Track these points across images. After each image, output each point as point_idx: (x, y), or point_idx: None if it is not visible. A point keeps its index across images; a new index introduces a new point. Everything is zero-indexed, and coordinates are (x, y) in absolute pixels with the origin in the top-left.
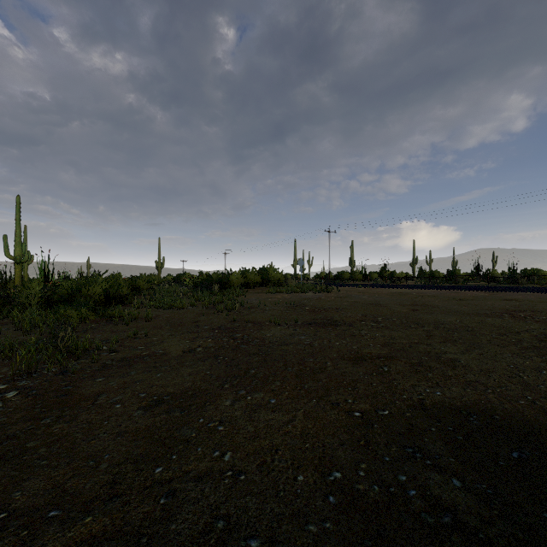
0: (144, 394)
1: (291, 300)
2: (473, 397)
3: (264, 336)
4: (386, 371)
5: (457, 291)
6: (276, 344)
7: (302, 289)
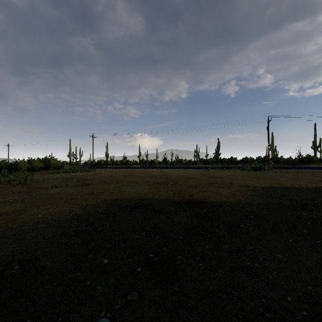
0: None
1: (66, 176)
2: (120, 197)
3: (49, 192)
4: (100, 195)
5: (148, 169)
6: (56, 194)
7: (73, 170)
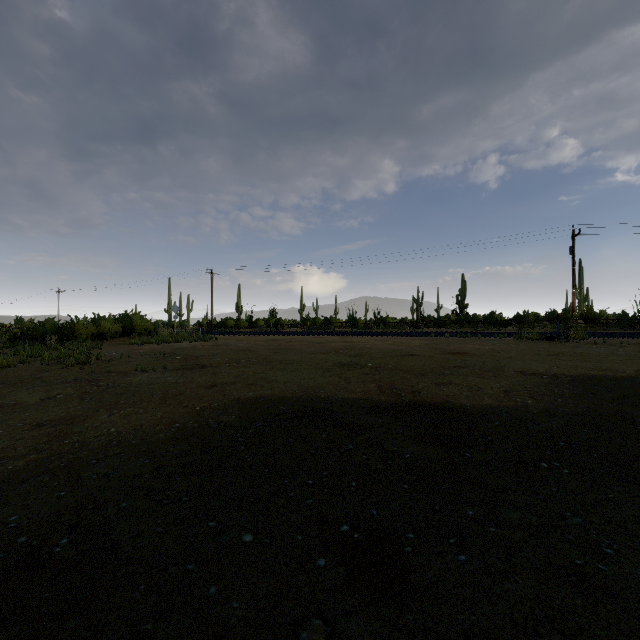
0: (22, 424)
1: (162, 350)
2: (269, 393)
3: (131, 381)
4: (228, 389)
5: (321, 337)
6: (144, 385)
7: (175, 338)
